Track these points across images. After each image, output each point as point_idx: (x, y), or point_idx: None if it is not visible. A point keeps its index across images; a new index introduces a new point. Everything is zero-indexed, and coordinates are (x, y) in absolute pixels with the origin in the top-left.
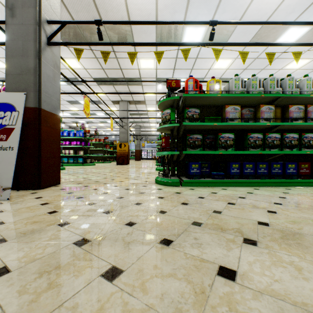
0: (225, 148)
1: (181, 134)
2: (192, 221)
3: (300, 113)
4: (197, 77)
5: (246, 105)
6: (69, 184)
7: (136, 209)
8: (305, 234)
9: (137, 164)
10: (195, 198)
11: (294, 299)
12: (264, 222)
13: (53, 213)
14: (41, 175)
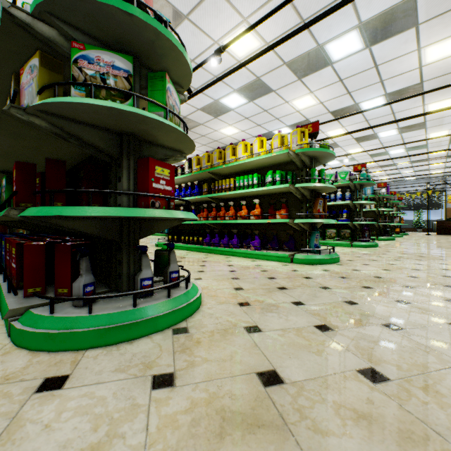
0: None
1: None
2: None
3: None
4: (245, 83)
5: None
6: None
7: None
8: None
9: None
10: None
11: None
12: None
13: None
14: None
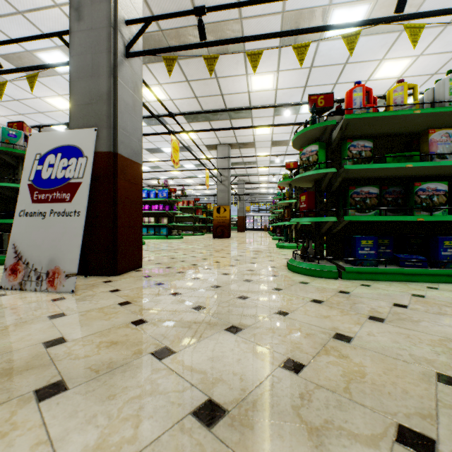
0: (428, 211)
1: (335, 187)
2: (432, 371)
3: None
4: (343, 97)
5: None
6: (155, 268)
7: (285, 326)
8: None
9: (242, 237)
10: (389, 307)
11: None
12: None
13: (139, 324)
14: (117, 255)
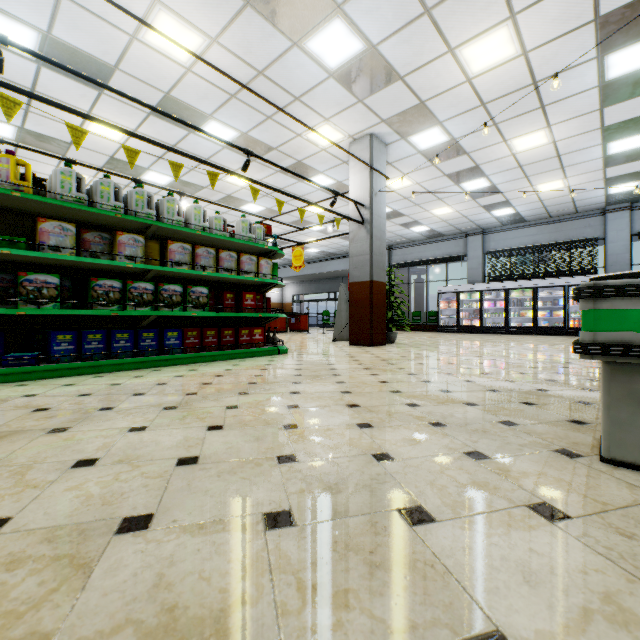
0: (37, 304)
1: None
2: None
3: (185, 255)
4: (50, 135)
5: (104, 226)
6: None
7: None
8: (34, 429)
9: None
10: None
11: None
12: None
13: None
14: None
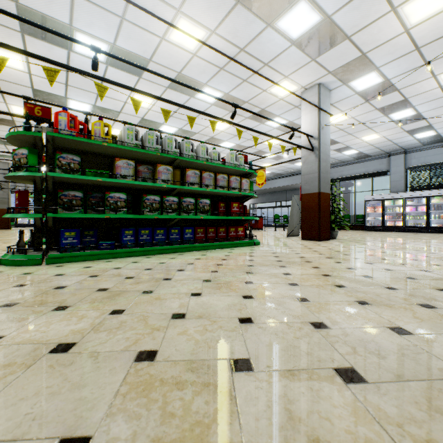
0: (115, 211)
1: (51, 188)
2: (5, 303)
3: (196, 178)
4: (109, 108)
5: (148, 161)
6: None
7: None
8: (133, 290)
9: None
10: (48, 277)
11: (43, 340)
12: (106, 288)
13: None
14: None
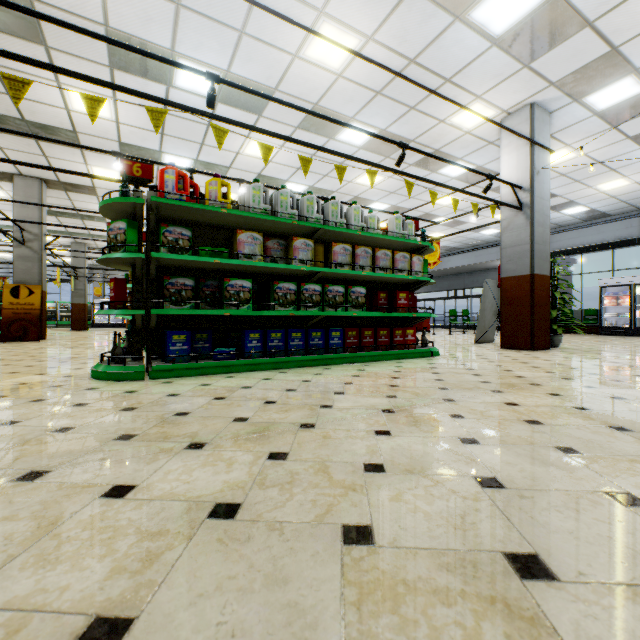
0: (236, 306)
1: (154, 274)
2: (120, 434)
3: (346, 256)
4: (215, 162)
5: (278, 233)
6: None
7: None
8: (285, 423)
9: (71, 338)
10: (159, 398)
11: (191, 495)
12: (245, 417)
13: None
14: None
